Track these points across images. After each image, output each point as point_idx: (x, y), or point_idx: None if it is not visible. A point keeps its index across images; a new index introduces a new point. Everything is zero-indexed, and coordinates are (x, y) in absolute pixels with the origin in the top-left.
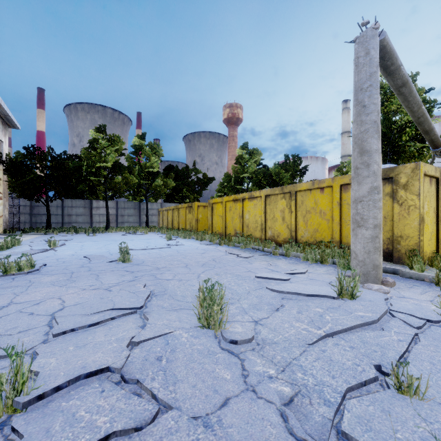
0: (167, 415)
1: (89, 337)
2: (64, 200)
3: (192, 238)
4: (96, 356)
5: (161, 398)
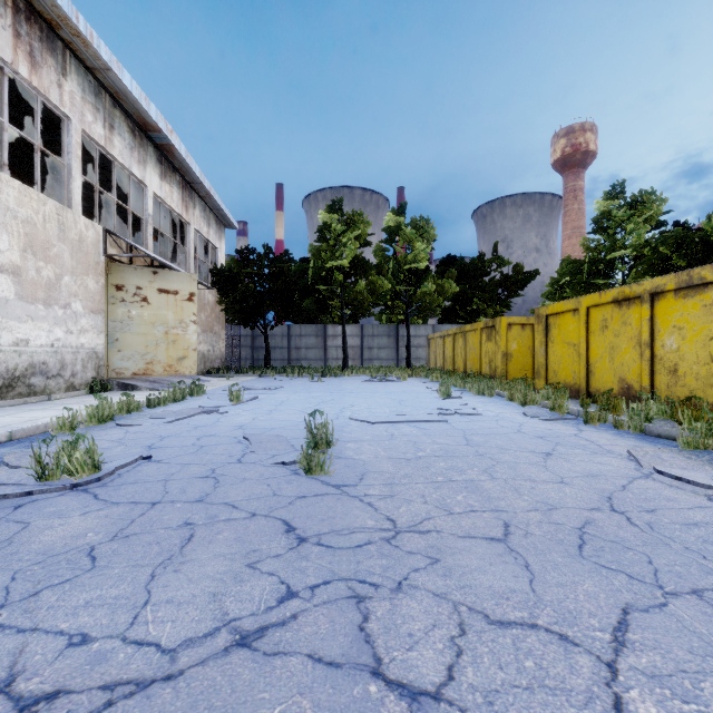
0: None
1: None
2: (291, 325)
3: (497, 395)
4: None
5: None
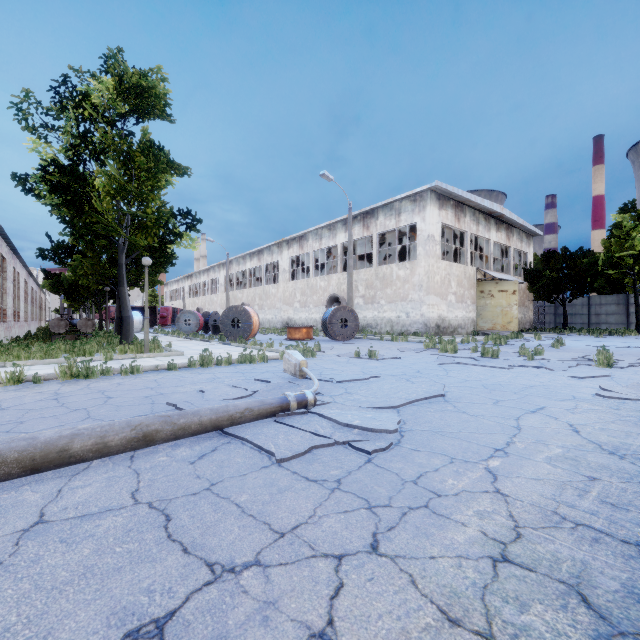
0: None
1: None
2: (590, 297)
3: None
4: None
5: None
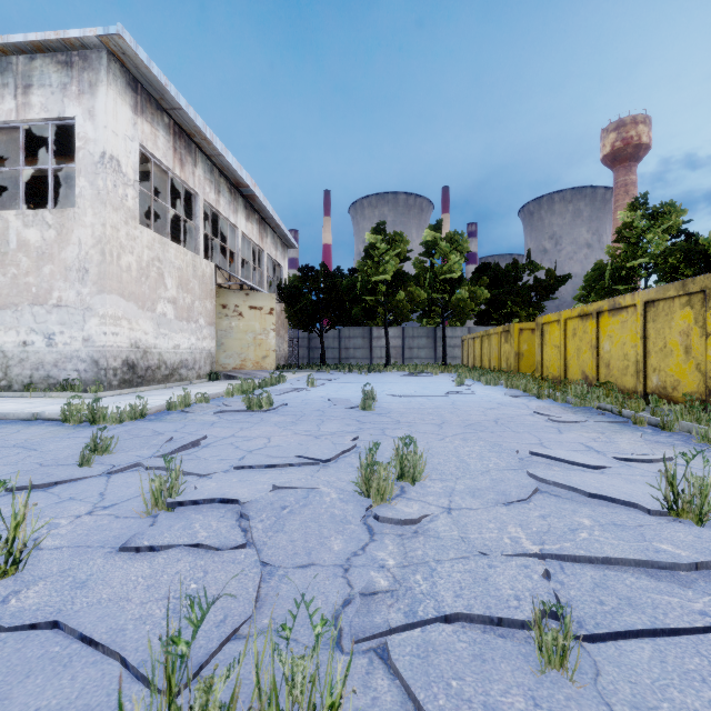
0: (244, 550)
1: (257, 476)
2: (341, 329)
3: (501, 385)
4: (241, 490)
5: (253, 537)
